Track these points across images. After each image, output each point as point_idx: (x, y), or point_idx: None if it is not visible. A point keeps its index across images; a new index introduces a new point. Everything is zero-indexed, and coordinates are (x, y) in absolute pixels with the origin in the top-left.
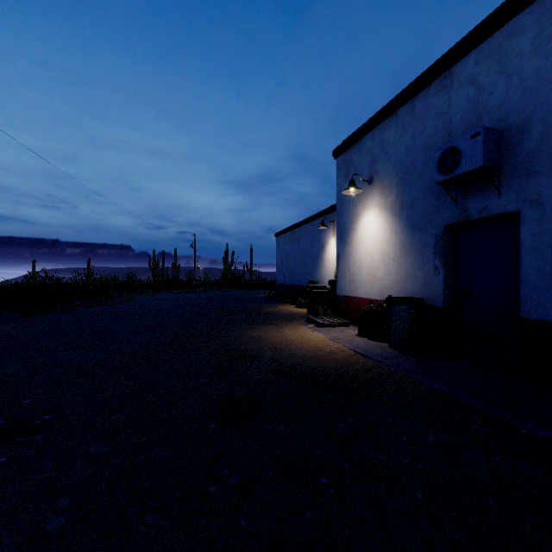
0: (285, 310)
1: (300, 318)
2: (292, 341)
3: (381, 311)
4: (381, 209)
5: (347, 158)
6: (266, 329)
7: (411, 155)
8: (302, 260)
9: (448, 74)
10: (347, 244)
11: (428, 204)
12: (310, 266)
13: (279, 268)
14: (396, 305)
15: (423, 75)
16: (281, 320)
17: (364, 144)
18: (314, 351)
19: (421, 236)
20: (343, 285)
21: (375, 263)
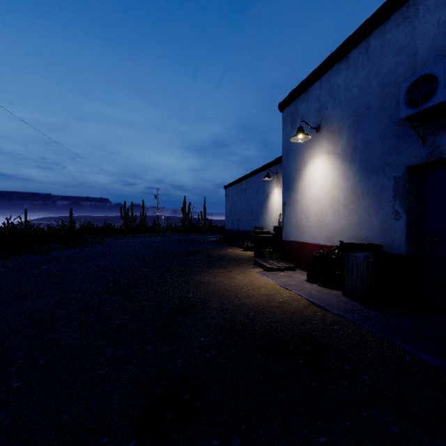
0: (233, 254)
1: (248, 261)
2: (242, 288)
3: (333, 257)
4: (330, 155)
5: (293, 109)
6: (216, 273)
7: (365, 97)
8: (248, 209)
9: (411, 2)
10: (293, 191)
11: (386, 146)
12: (255, 213)
13: (228, 216)
14: (352, 252)
15: (381, 9)
16: (230, 263)
17: (311, 93)
18: (265, 300)
19: (377, 180)
20: (289, 230)
21: (323, 209)
